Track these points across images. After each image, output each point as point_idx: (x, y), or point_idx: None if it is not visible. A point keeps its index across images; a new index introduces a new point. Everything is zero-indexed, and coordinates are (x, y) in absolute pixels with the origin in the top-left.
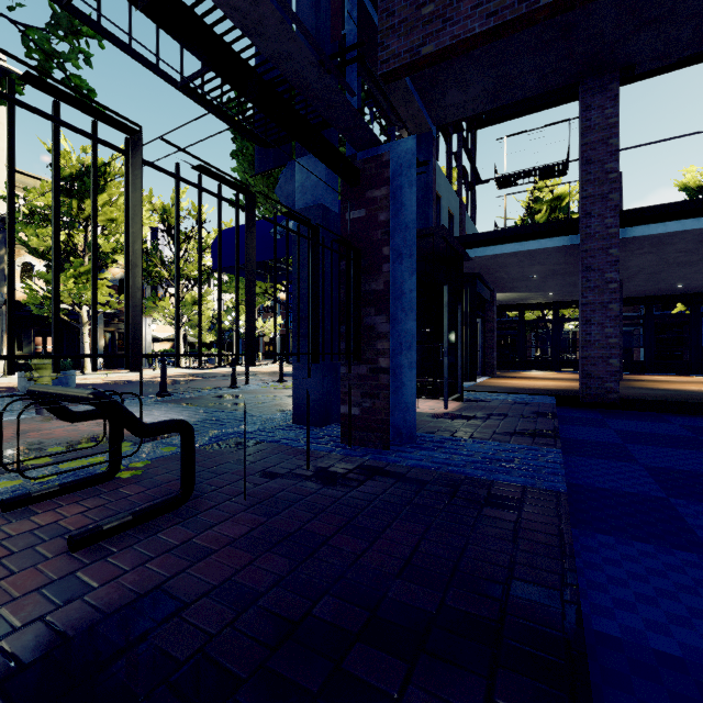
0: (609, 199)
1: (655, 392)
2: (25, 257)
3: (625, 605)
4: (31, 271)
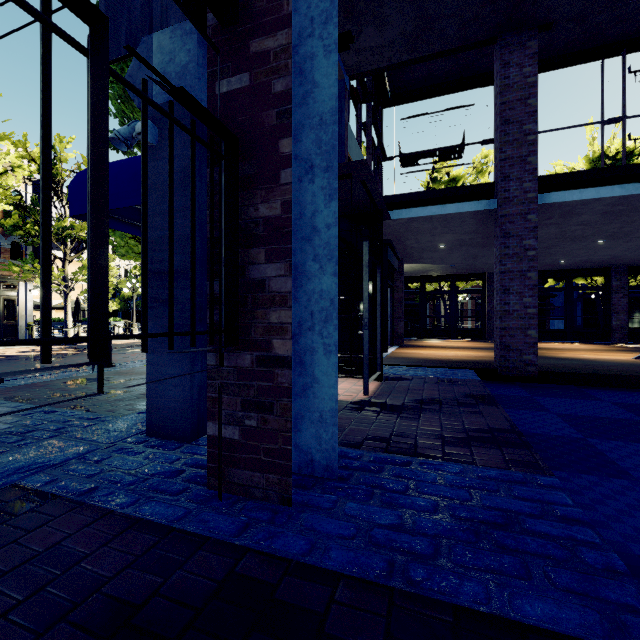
0: (527, 162)
1: (561, 362)
2: None
3: None
4: None
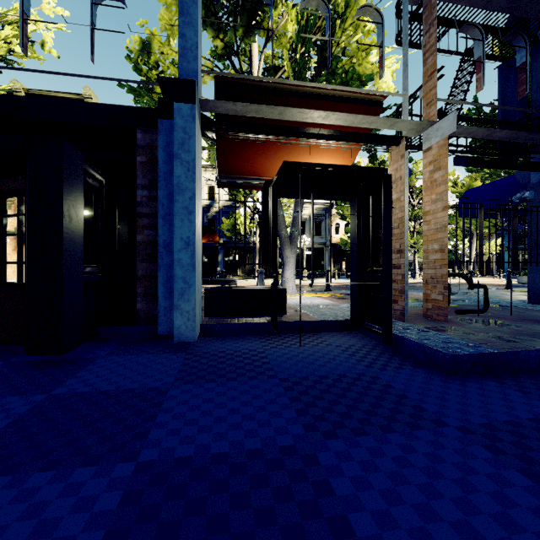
0: None
1: None
2: (336, 221)
3: None
4: (338, 227)
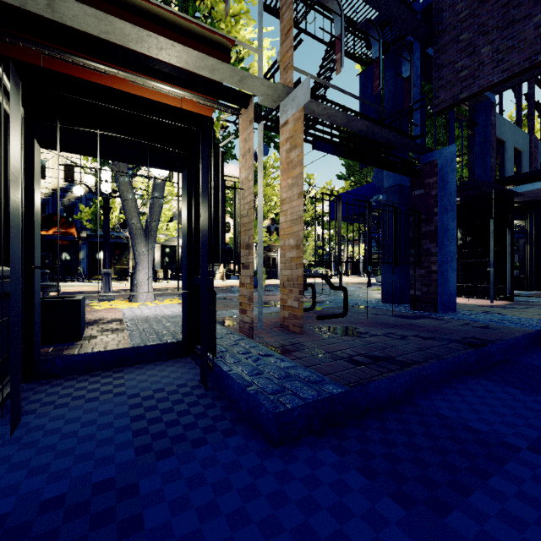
0: None
1: None
2: (227, 219)
3: (535, 359)
4: (229, 226)
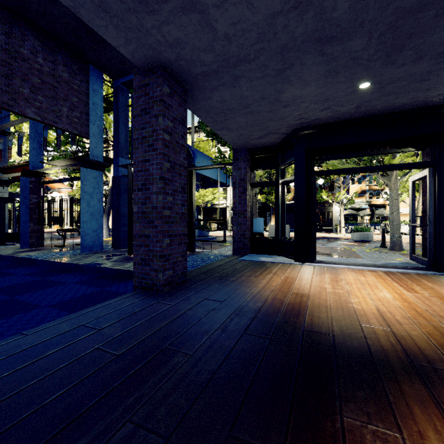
0: None
1: (194, 338)
2: None
3: None
4: None
